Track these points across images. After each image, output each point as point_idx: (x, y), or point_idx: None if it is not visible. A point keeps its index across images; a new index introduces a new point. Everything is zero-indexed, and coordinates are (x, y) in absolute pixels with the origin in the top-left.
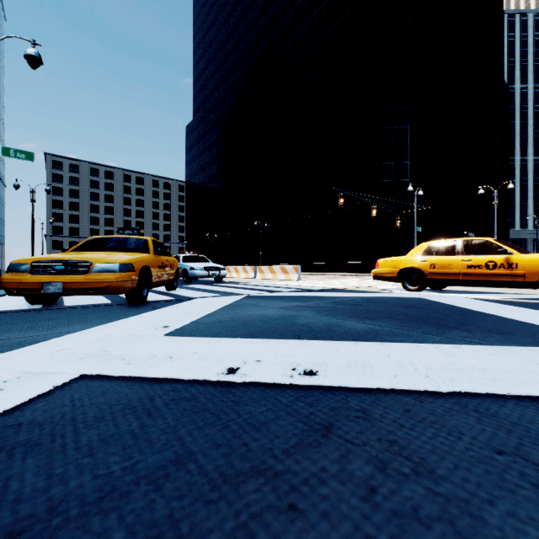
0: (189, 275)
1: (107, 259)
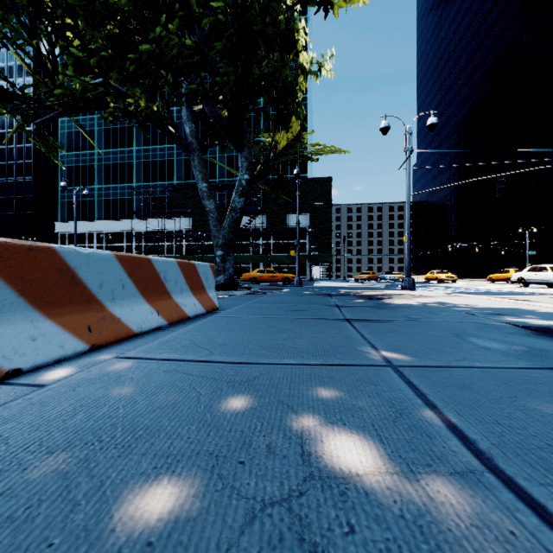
0: (385, 279)
1: (365, 276)
